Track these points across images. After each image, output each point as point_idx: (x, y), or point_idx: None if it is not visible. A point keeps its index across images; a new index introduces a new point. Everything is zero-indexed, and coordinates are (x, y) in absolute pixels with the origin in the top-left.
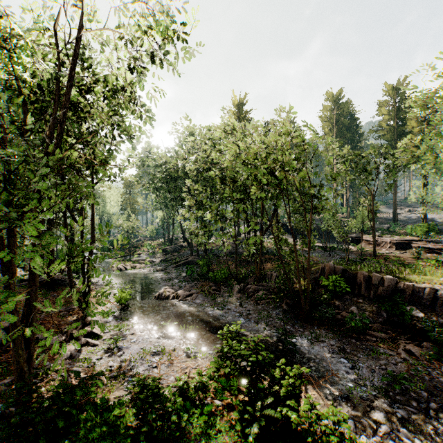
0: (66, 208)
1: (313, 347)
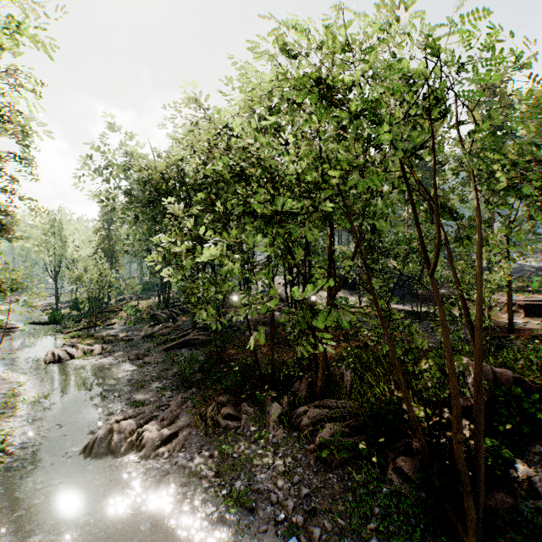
0: None
1: None
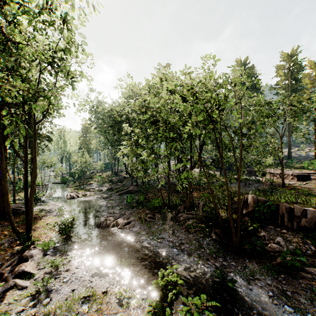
0: (11, 146)
1: (250, 287)
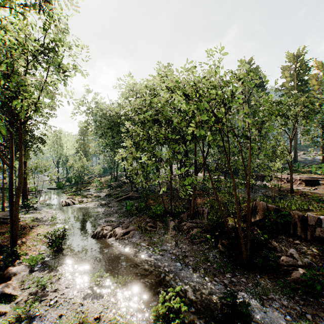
0: None
1: (264, 309)
